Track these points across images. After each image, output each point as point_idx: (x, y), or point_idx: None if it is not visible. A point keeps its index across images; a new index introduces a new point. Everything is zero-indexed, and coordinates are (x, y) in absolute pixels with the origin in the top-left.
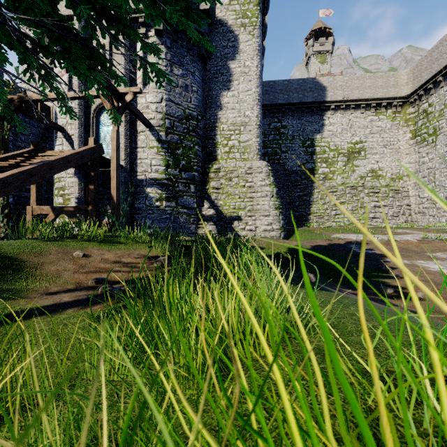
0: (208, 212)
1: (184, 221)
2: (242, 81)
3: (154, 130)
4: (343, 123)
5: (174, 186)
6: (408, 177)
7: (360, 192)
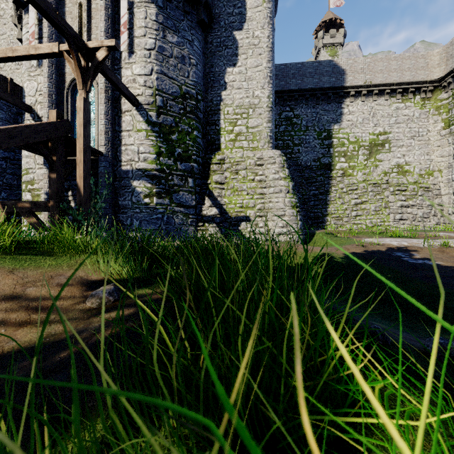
0: (210, 212)
1: (179, 222)
2: (250, 55)
3: (142, 109)
4: (365, 112)
5: (167, 178)
6: (439, 173)
7: (384, 190)
